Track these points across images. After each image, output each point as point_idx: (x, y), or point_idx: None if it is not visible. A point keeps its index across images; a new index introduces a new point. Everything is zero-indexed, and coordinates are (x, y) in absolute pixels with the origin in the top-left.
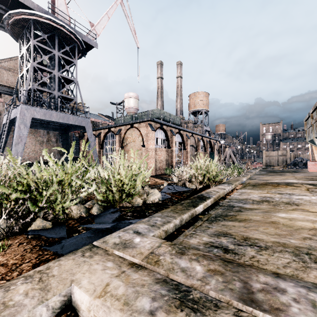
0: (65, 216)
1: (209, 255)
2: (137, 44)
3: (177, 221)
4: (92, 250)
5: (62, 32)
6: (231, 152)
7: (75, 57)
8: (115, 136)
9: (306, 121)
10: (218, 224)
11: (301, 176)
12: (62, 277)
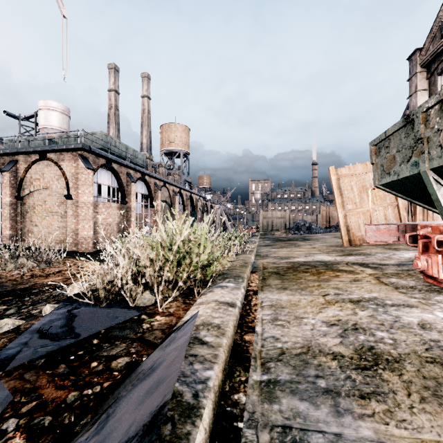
0: None
1: None
2: (61, 9)
3: None
4: None
5: None
6: (222, 211)
7: None
8: (1, 175)
9: (378, 145)
10: None
11: (323, 247)
12: None
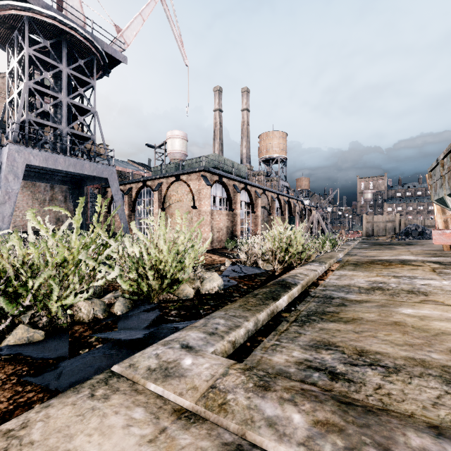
0: (68, 319)
1: (312, 390)
2: (185, 60)
3: (250, 325)
4: (109, 383)
5: (73, 38)
6: (319, 216)
7: (93, 76)
8: (152, 194)
9: (432, 172)
10: (314, 327)
11: (419, 250)
12: (48, 445)
